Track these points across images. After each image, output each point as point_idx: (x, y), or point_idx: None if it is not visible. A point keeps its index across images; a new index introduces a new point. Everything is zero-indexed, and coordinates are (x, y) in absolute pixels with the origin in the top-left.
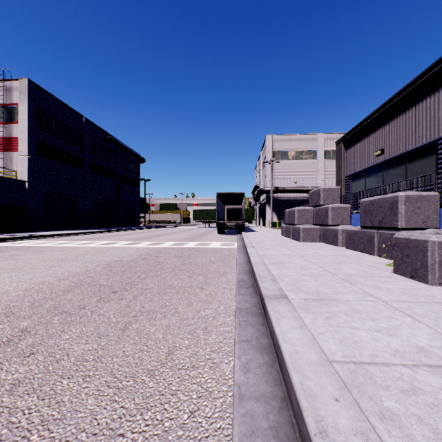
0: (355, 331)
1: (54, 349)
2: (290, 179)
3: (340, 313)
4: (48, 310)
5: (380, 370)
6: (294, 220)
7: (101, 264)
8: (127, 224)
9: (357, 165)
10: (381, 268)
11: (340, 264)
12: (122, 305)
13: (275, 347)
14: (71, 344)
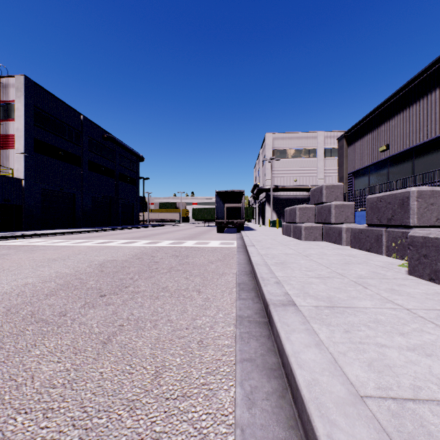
0: (383, 349)
1: (17, 369)
2: (290, 178)
3: (360, 324)
4: (24, 318)
5: (432, 412)
6: (295, 218)
7: (93, 264)
8: (126, 223)
9: (360, 162)
10: (394, 270)
11: (347, 264)
12: (108, 312)
13: (285, 369)
14: (40, 362)
